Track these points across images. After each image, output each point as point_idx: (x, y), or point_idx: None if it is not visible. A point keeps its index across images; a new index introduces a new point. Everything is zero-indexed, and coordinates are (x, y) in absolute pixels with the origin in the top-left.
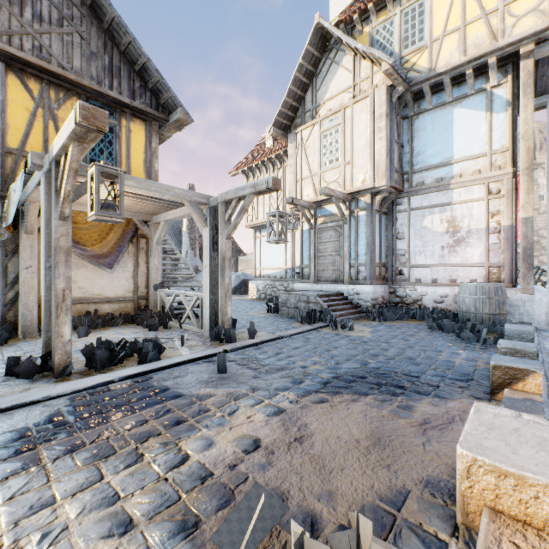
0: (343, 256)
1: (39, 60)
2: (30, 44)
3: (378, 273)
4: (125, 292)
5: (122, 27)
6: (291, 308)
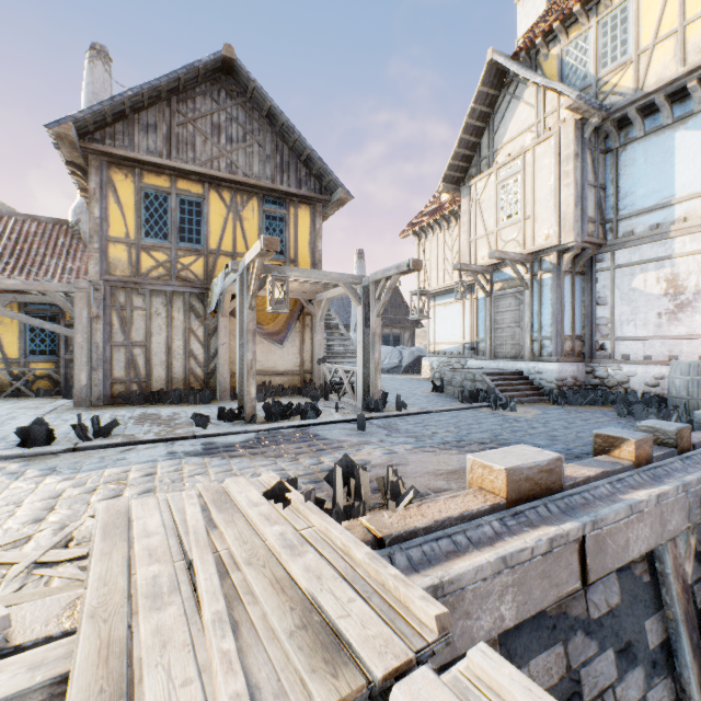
0: (524, 327)
1: (230, 175)
2: (224, 163)
3: (570, 348)
4: (293, 366)
5: (290, 128)
6: (456, 387)
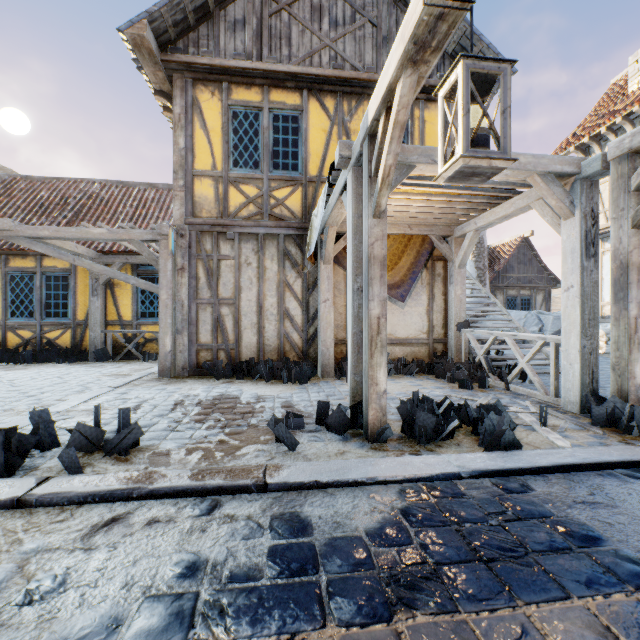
0: None
1: (334, 70)
2: (327, 57)
3: None
4: (417, 333)
5: None
6: None
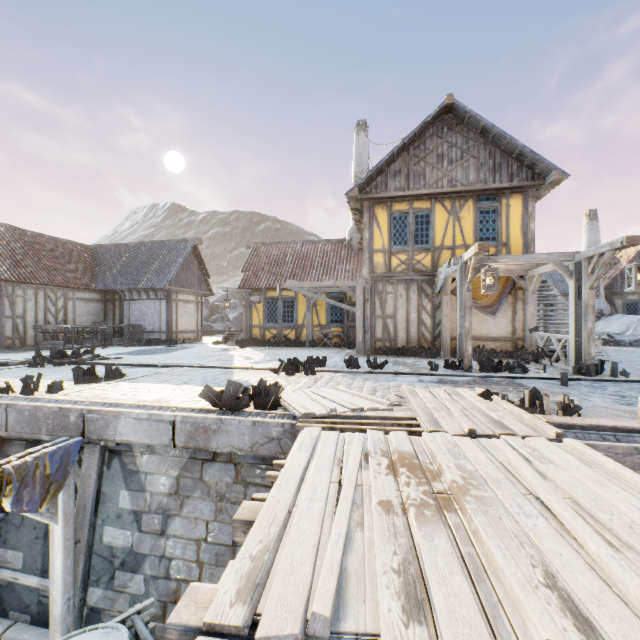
0: None
1: (450, 188)
2: (446, 181)
3: None
4: (504, 334)
5: (501, 136)
6: None
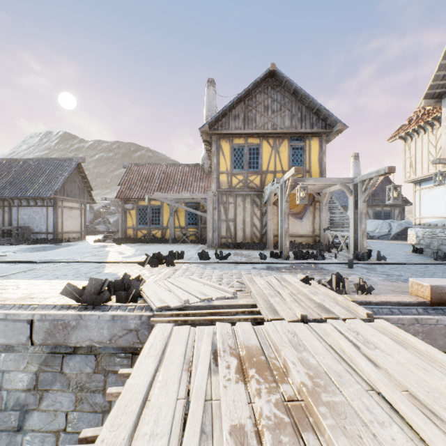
0: None
1: (273, 130)
2: (270, 125)
3: None
4: (308, 232)
5: (306, 96)
6: (433, 250)
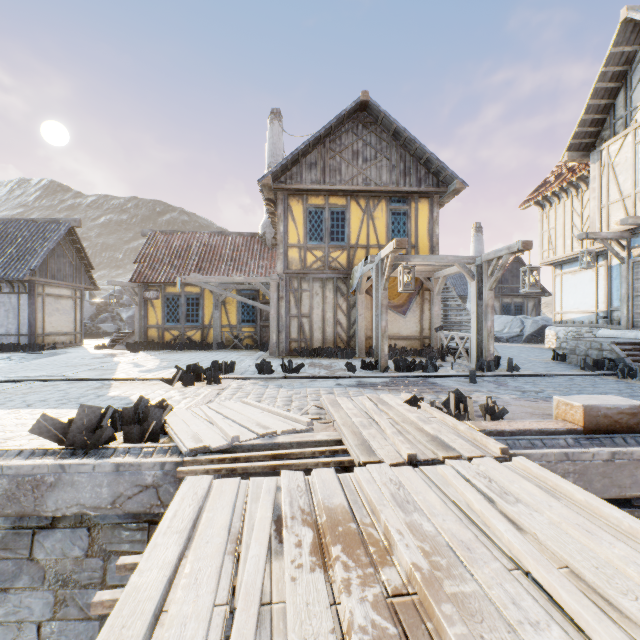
0: None
1: (365, 187)
2: (361, 179)
3: None
4: (414, 333)
5: (411, 140)
6: (580, 356)
